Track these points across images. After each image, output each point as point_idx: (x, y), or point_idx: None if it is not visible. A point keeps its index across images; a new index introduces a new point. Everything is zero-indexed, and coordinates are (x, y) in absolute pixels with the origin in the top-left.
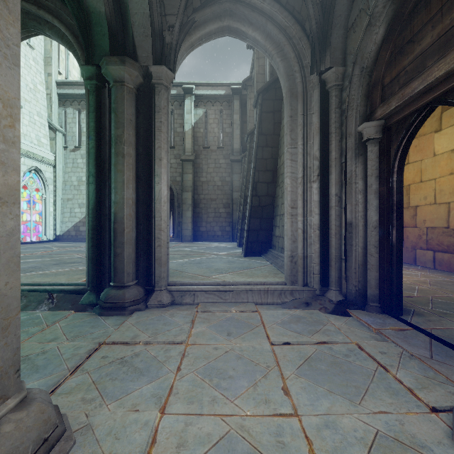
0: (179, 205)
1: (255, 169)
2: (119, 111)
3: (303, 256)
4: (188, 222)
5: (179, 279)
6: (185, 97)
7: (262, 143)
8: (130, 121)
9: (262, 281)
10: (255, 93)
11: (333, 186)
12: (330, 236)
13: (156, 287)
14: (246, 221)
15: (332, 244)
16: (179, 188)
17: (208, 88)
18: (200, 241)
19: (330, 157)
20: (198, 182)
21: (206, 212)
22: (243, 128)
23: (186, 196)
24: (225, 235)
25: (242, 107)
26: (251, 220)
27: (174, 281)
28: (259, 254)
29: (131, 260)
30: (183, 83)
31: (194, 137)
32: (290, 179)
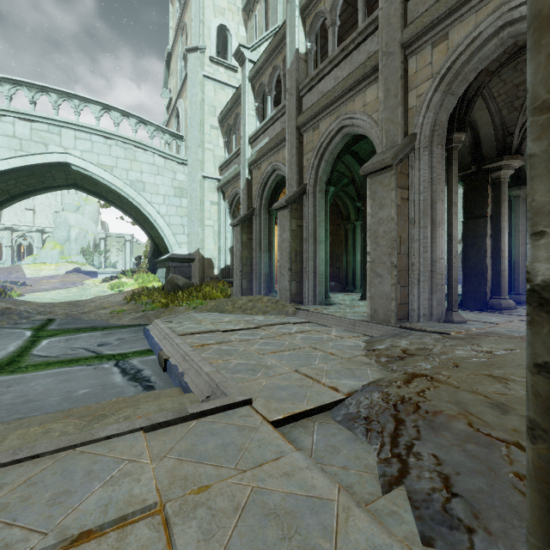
0: None
1: None
2: (516, 210)
3: None
4: None
5: None
6: None
7: None
8: (523, 214)
9: None
10: None
11: None
12: None
13: None
14: None
15: None
16: None
17: None
18: None
19: None
20: None
21: None
22: None
23: None
24: None
25: None
26: None
27: None
28: None
29: (523, 282)
30: None
31: None
32: None
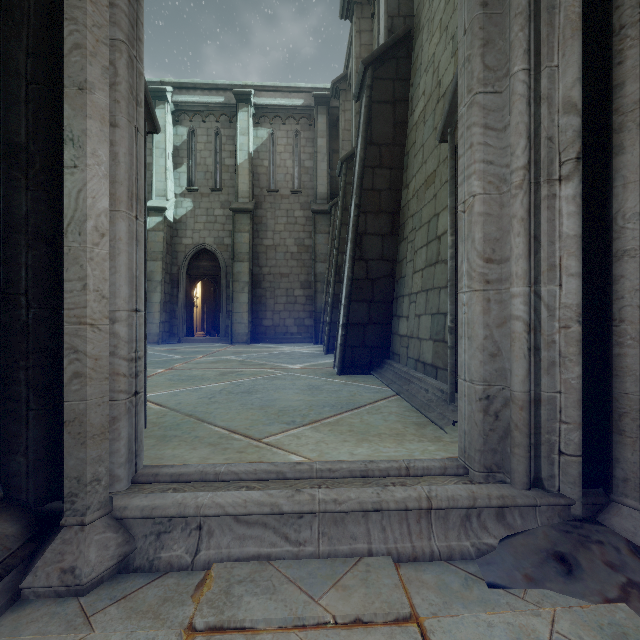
0: (229, 283)
1: (360, 210)
2: None
3: (528, 400)
4: (242, 311)
5: (179, 453)
6: (238, 108)
7: (373, 161)
8: None
9: (400, 460)
10: (360, 67)
11: (629, 189)
12: (616, 342)
13: (66, 514)
14: (342, 308)
15: (625, 366)
16: (228, 256)
17: (275, 94)
18: (263, 342)
19: (619, 100)
20: (259, 247)
21: (272, 295)
22: (333, 161)
23: (239, 268)
24: (304, 332)
25: (332, 127)
26: (352, 305)
27: (157, 465)
28: (368, 369)
29: None
30: (235, 85)
31: (252, 173)
32: (482, 181)
